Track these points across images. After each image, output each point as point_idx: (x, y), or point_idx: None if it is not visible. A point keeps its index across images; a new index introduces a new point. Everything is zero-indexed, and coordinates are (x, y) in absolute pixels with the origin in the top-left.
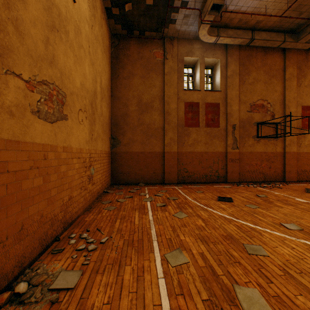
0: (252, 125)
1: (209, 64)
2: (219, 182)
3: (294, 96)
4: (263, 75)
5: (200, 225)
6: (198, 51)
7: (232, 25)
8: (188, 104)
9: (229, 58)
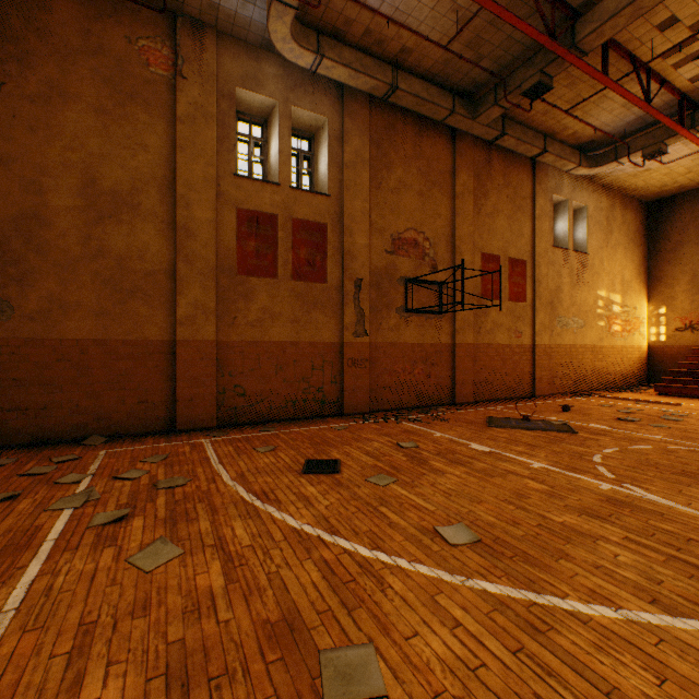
0: (396, 284)
1: (303, 124)
2: (327, 415)
3: (470, 232)
4: (417, 178)
5: (208, 590)
6: (275, 83)
7: (352, 40)
8: (248, 216)
9: (348, 121)
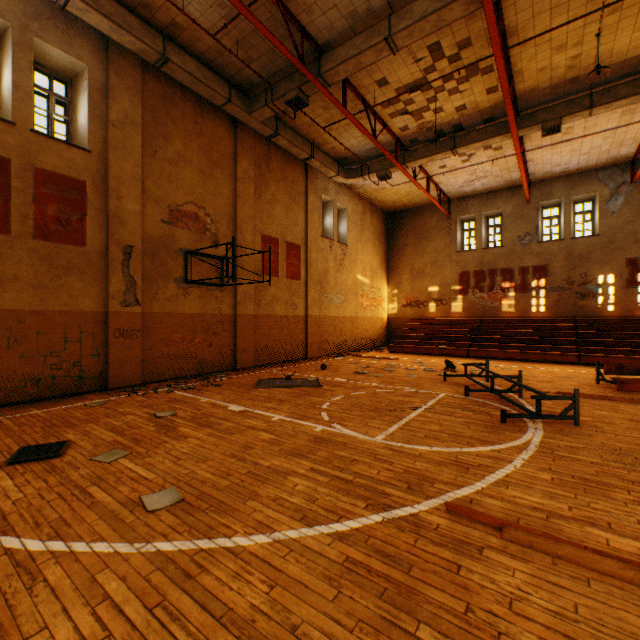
0: (175, 255)
1: (55, 63)
2: (86, 392)
3: (251, 214)
4: (198, 155)
5: None
6: (8, 2)
7: None
8: None
9: (115, 77)
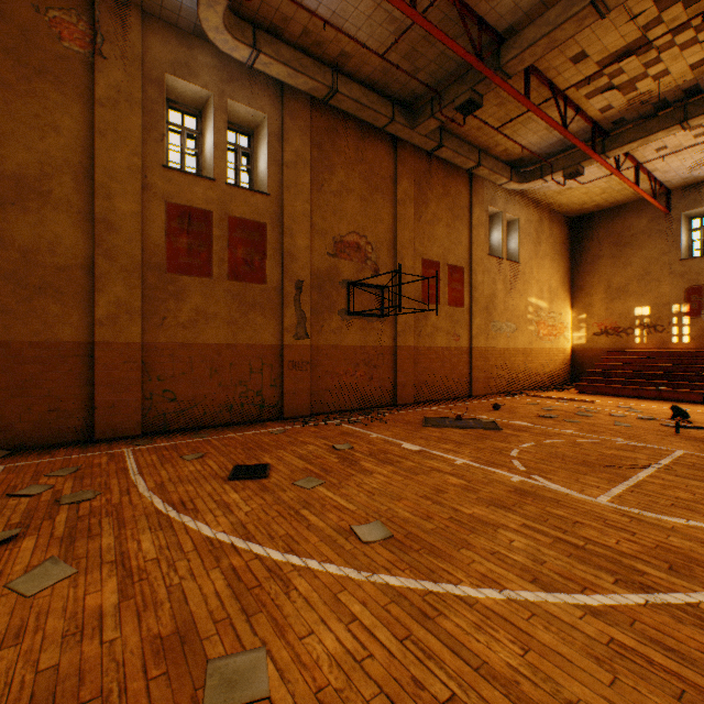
0: (339, 287)
1: (241, 119)
2: (266, 419)
3: (411, 238)
4: (359, 182)
5: (97, 610)
6: (210, 74)
7: (291, 39)
8: (179, 211)
9: (289, 120)
